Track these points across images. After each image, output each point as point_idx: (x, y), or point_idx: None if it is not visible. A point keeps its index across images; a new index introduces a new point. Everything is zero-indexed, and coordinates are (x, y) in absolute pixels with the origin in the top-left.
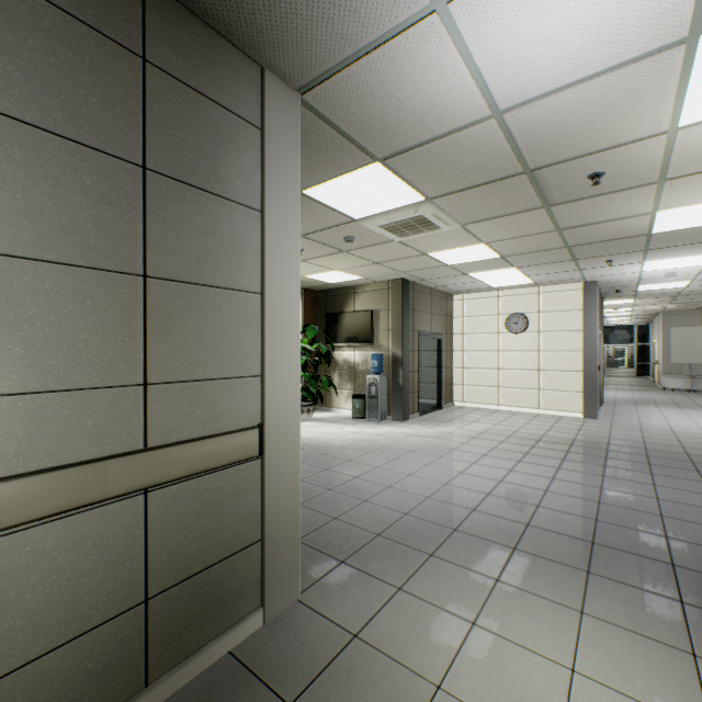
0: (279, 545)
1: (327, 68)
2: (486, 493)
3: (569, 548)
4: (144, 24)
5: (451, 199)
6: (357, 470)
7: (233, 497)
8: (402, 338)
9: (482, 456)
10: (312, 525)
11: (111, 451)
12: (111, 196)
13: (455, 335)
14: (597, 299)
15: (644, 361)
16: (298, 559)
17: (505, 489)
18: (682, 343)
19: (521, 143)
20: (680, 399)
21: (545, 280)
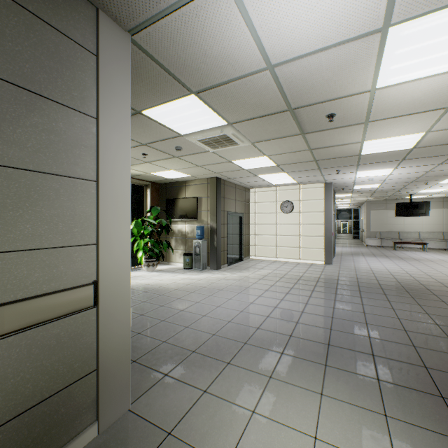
0: (112, 371)
1: (149, 16)
2: (266, 316)
3: (315, 350)
4: None
5: (244, 124)
6: (183, 305)
7: (70, 340)
8: (216, 216)
9: (265, 291)
10: (146, 349)
11: None
12: None
13: (251, 214)
14: (332, 193)
15: (357, 230)
16: (129, 379)
17: (278, 313)
18: (376, 220)
19: (286, 89)
20: (375, 252)
21: (303, 181)
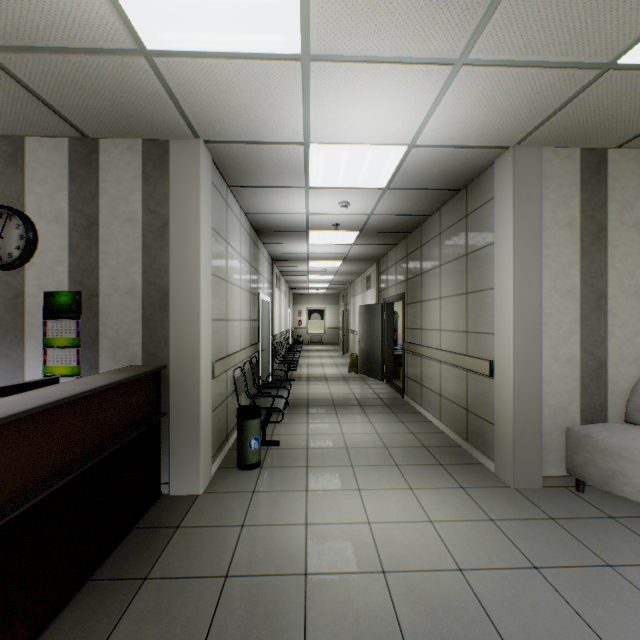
0: (500, 437)
1: (478, 149)
2: None
3: None
4: (466, 203)
5: None
6: None
7: (486, 392)
8: None
9: None
10: None
11: (461, 352)
12: (461, 270)
13: None
14: None
15: None
16: (510, 460)
17: None
18: None
19: None
20: None
21: None
